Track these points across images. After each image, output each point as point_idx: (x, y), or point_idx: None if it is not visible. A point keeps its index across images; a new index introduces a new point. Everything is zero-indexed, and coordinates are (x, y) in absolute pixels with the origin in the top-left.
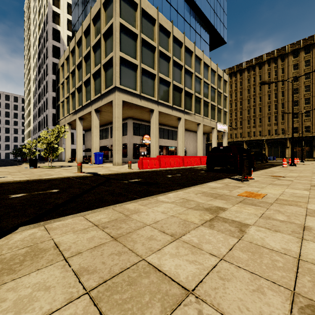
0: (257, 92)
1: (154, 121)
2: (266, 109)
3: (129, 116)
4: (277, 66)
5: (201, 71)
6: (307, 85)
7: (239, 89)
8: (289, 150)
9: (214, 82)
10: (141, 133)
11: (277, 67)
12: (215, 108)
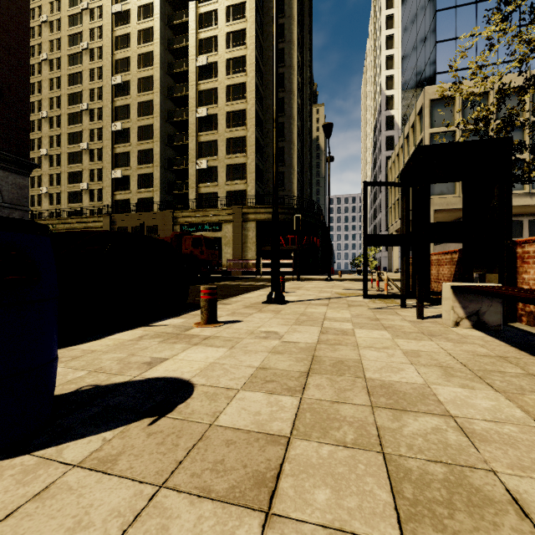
0: None
1: None
2: None
3: (461, 216)
4: None
5: None
6: None
7: None
8: None
9: None
10: None
11: None
12: None
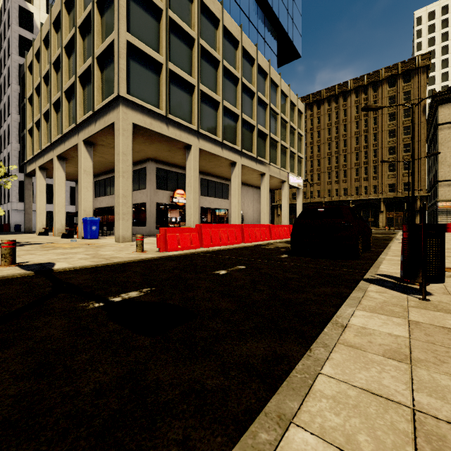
0: (340, 133)
1: (191, 164)
2: (352, 158)
3: (149, 157)
4: (368, 97)
5: (266, 91)
6: (407, 126)
7: (317, 128)
8: (384, 215)
9: (285, 112)
10: (171, 185)
11: (368, 99)
12: (286, 151)
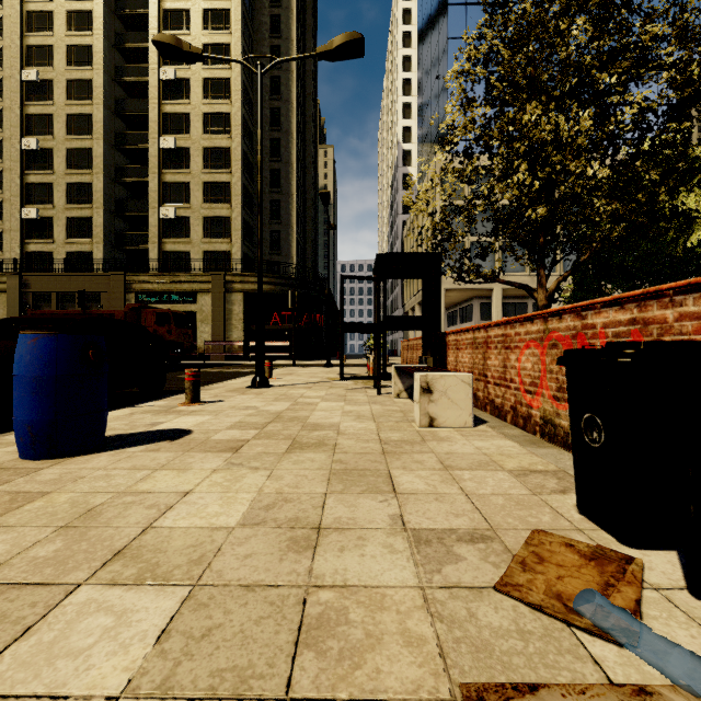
0: None
1: (493, 303)
2: None
3: (473, 296)
4: None
5: None
6: None
7: None
8: None
9: None
10: None
11: None
12: None
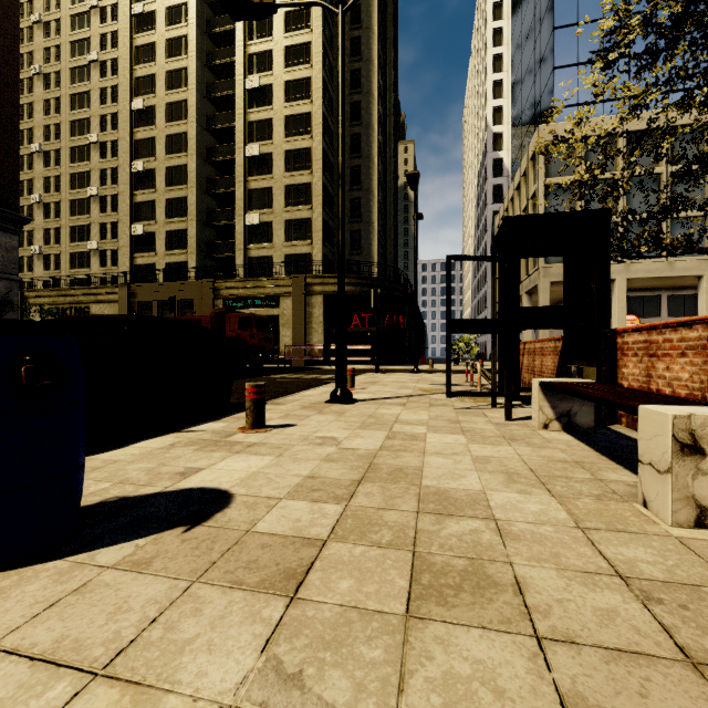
0: None
1: (615, 297)
2: None
3: None
4: None
5: None
6: None
7: None
8: None
9: None
10: None
11: None
12: None
